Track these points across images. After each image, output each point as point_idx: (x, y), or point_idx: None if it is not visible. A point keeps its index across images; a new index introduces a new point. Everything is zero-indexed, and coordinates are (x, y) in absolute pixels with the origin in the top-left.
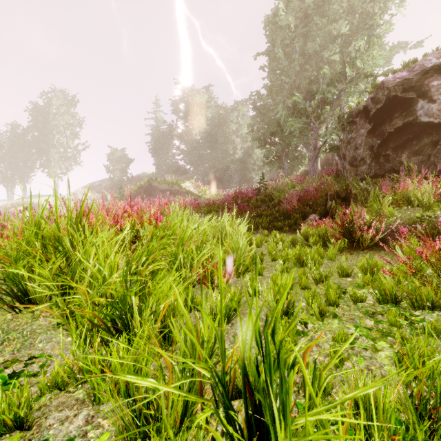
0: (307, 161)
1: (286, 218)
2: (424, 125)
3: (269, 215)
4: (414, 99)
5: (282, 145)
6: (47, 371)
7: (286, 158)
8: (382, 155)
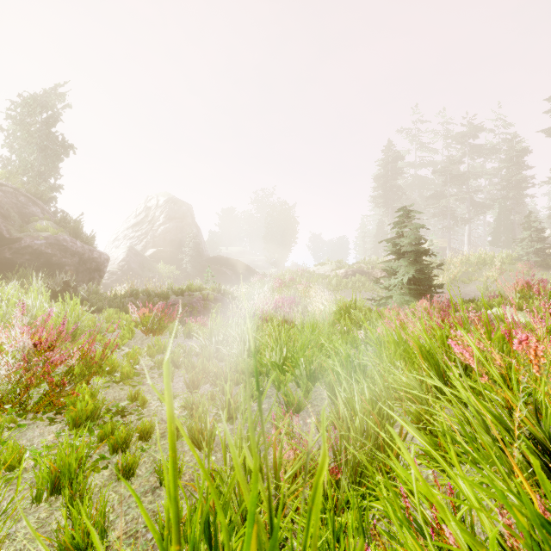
0: None
1: None
2: None
3: None
4: None
5: None
6: None
7: None
8: None
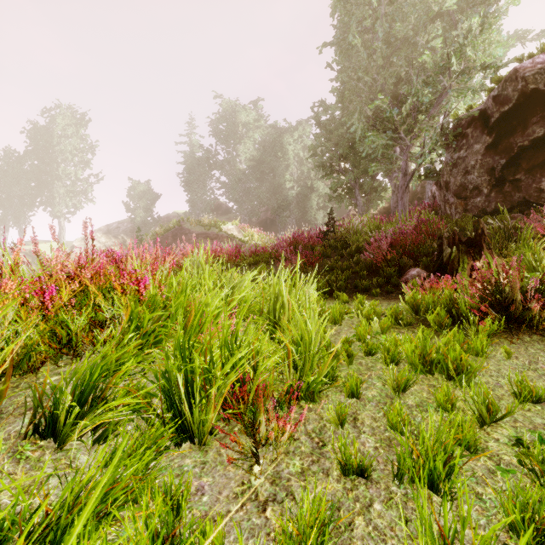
0: (387, 196)
1: (371, 272)
2: None
3: (345, 268)
4: None
5: (356, 173)
6: None
7: (361, 190)
8: (508, 180)
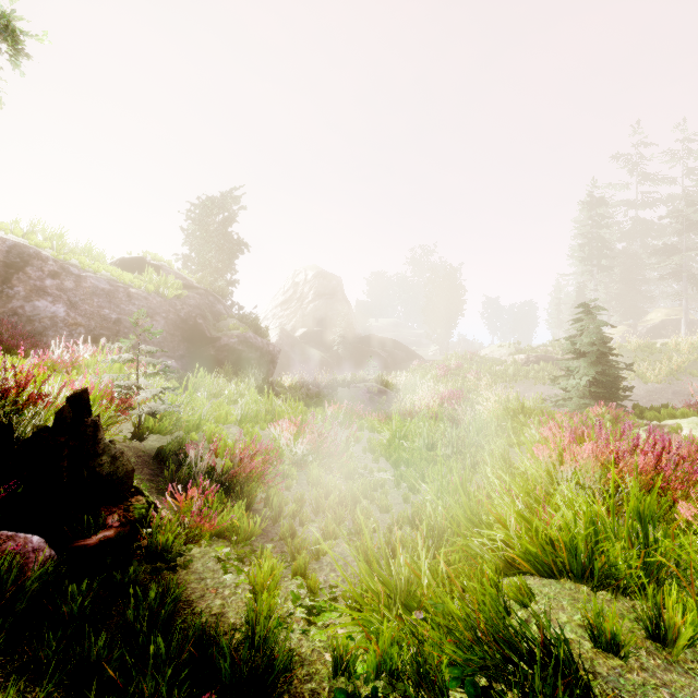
0: None
1: None
2: None
3: None
4: None
5: None
6: None
7: None
8: None
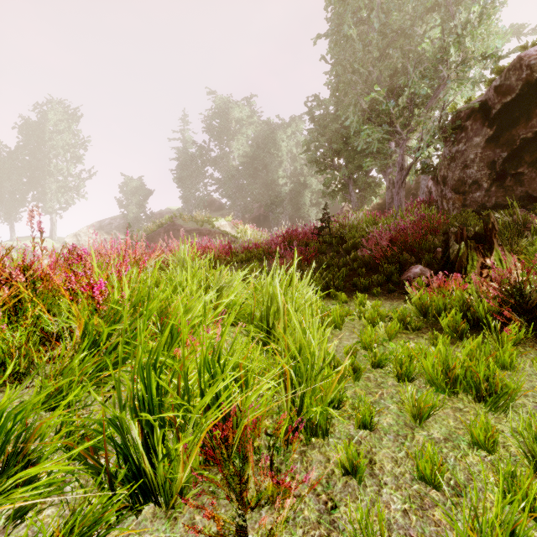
0: (380, 192)
1: (370, 270)
2: None
3: (342, 265)
4: None
5: (349, 168)
6: None
7: (355, 186)
8: (509, 174)
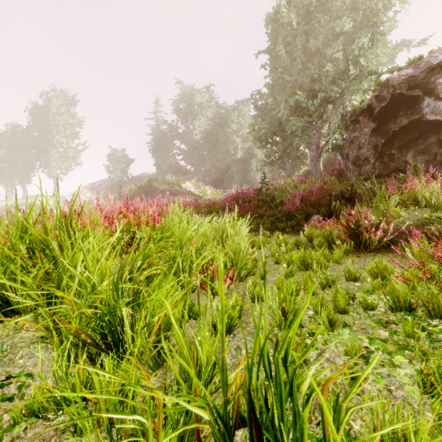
0: (309, 161)
1: (289, 218)
2: (431, 124)
3: (271, 215)
4: (420, 97)
5: (284, 144)
6: (26, 393)
7: (288, 158)
8: (386, 154)
